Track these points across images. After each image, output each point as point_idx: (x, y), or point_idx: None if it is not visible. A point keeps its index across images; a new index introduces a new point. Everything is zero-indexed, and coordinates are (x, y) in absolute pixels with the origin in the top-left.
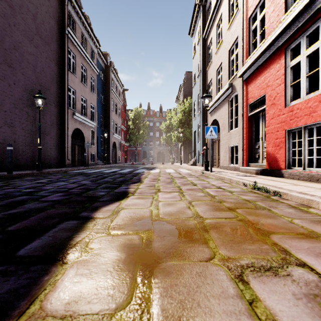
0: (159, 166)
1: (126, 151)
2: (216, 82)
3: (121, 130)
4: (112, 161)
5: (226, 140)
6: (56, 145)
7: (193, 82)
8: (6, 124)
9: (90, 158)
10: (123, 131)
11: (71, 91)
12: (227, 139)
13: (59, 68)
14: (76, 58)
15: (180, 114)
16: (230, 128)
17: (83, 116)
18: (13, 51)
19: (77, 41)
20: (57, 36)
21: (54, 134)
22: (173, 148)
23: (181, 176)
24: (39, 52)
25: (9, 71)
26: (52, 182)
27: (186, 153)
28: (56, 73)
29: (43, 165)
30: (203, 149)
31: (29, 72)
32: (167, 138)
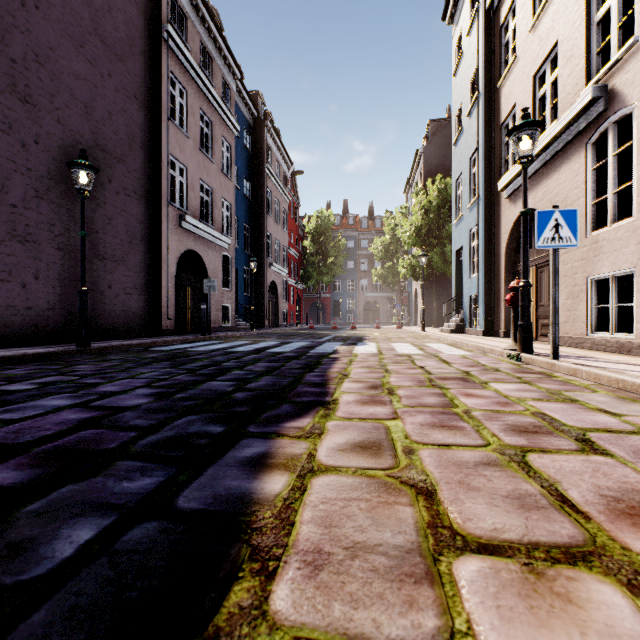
0: (371, 335)
1: (297, 300)
2: (534, 106)
3: (287, 256)
4: (269, 321)
5: (578, 261)
6: (142, 286)
7: (455, 131)
8: (15, 236)
9: (219, 315)
10: (293, 259)
11: (176, 168)
12: (580, 257)
13: (148, 117)
14: (188, 96)
15: (418, 215)
16: (593, 225)
17: (204, 224)
18: (34, 67)
19: (190, 58)
20: (144, 44)
21: (136, 262)
22: (398, 294)
23: (456, 372)
24: (101, 76)
25: (22, 112)
26: (32, 396)
27: (430, 303)
28: (142, 126)
29: (109, 332)
30: (510, 289)
31: (74, 120)
32: (385, 273)
